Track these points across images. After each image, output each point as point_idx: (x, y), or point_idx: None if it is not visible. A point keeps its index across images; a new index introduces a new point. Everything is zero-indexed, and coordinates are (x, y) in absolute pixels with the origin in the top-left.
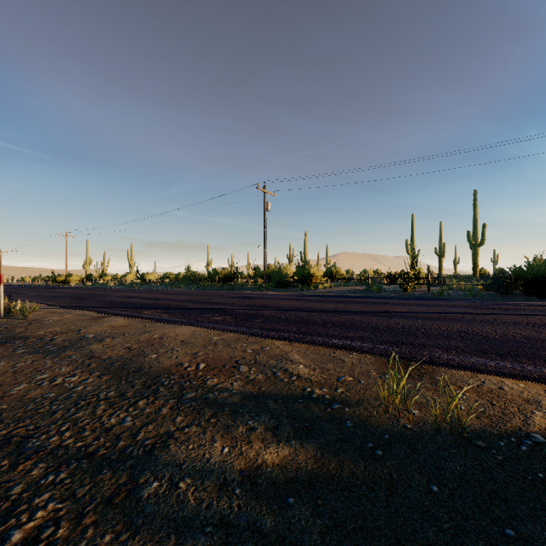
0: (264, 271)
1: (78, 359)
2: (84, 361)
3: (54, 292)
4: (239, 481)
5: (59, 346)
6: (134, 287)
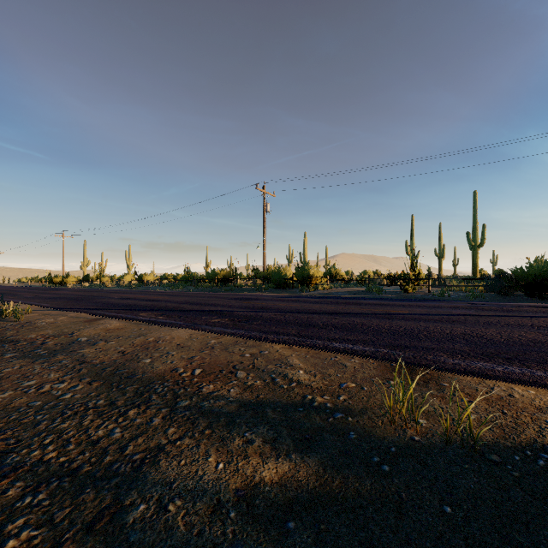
0: (264, 272)
1: (69, 364)
2: (74, 366)
3: (50, 293)
4: (234, 502)
5: (50, 350)
6: (131, 289)
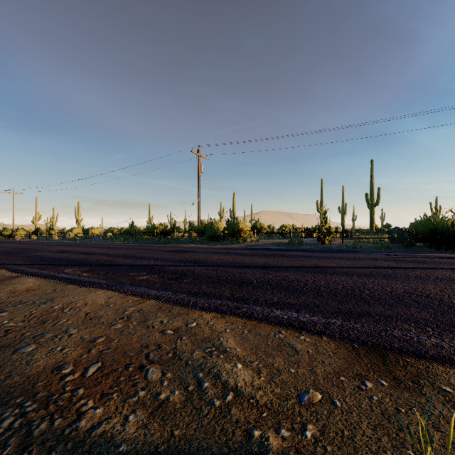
0: (198, 226)
1: None
2: None
3: None
4: None
5: None
6: (76, 241)
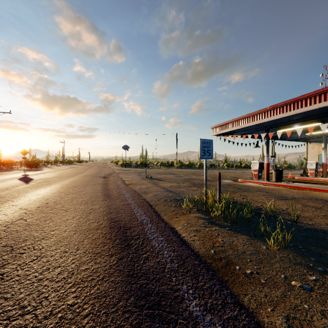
0: None
1: None
2: None
3: None
4: None
5: None
6: None
